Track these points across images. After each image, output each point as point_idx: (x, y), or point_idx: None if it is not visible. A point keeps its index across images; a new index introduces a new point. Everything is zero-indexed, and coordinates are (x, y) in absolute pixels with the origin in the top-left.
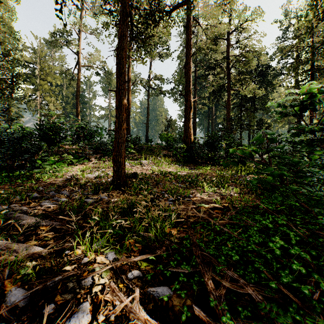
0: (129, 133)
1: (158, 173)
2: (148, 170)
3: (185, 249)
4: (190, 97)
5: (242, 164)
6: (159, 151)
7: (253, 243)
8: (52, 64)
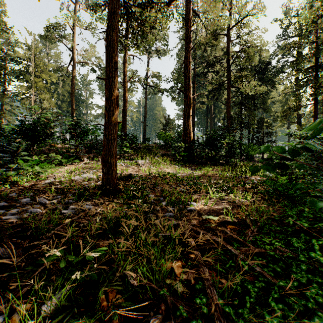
0: (125, 131)
1: (156, 175)
2: (145, 171)
3: (200, 322)
4: (190, 93)
5: (283, 168)
6: (157, 150)
7: (314, 303)
8: (48, 61)
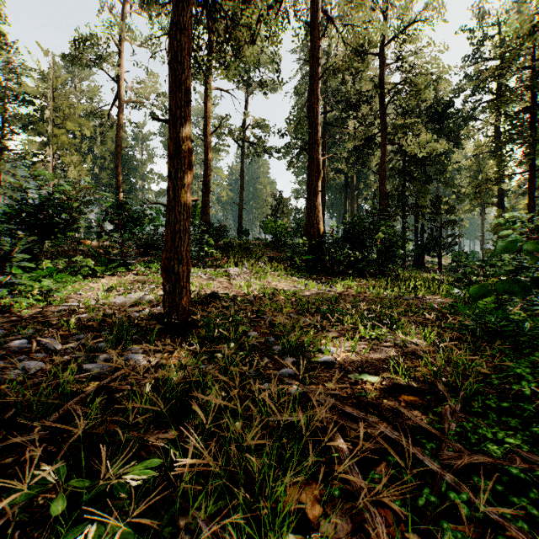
0: (208, 219)
1: (260, 294)
2: (241, 287)
3: None
4: (318, 153)
5: None
6: (262, 251)
7: None
8: (77, 101)
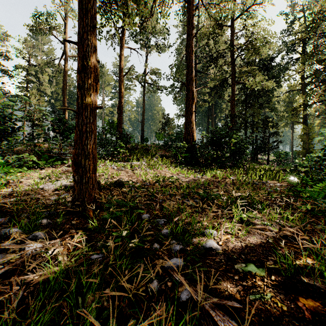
0: (121, 130)
1: (154, 180)
2: (140, 175)
3: None
4: (192, 86)
5: None
6: (156, 151)
7: None
8: (40, 58)
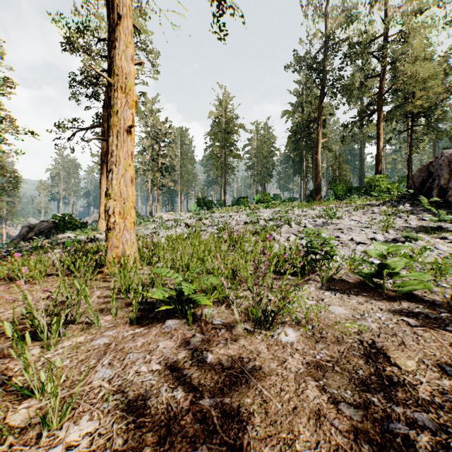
0: None
1: None
2: None
3: None
4: None
5: None
6: None
7: None
8: None
